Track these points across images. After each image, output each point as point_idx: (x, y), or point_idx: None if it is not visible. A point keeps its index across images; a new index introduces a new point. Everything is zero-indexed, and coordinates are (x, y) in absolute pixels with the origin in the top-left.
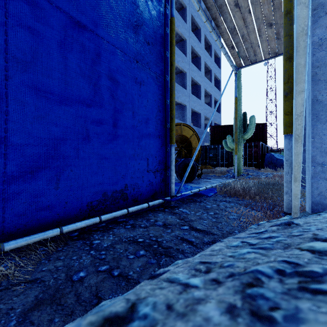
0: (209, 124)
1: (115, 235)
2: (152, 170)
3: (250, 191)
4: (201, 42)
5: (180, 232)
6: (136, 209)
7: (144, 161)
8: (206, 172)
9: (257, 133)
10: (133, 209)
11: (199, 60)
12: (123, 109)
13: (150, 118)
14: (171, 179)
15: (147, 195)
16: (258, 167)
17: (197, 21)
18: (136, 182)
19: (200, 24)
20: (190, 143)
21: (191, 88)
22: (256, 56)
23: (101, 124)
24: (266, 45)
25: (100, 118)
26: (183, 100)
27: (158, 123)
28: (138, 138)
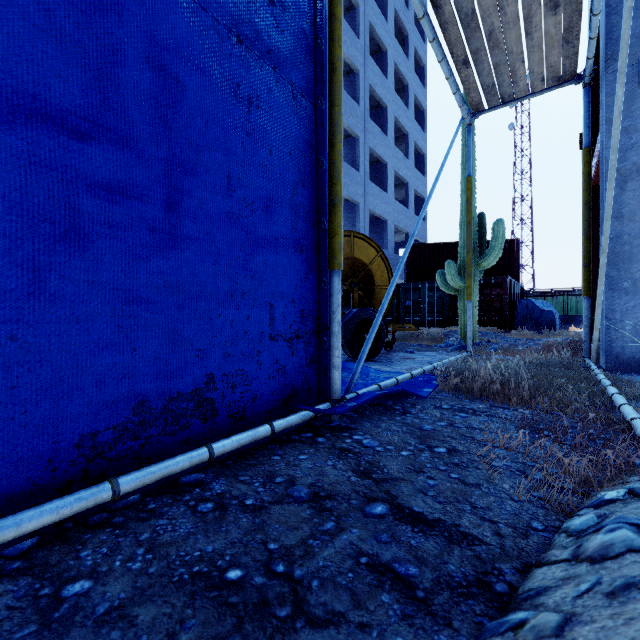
0: (404, 243)
1: (153, 551)
2: (283, 335)
3: (520, 385)
4: (387, 77)
5: (365, 532)
6: (235, 444)
7: (262, 312)
8: (402, 337)
9: (499, 260)
10: (227, 446)
11: (383, 113)
12: (200, 164)
13: (279, 200)
14: (332, 358)
15: (271, 401)
16: (503, 327)
17: (381, 35)
18: (237, 367)
19: (386, 41)
20: (370, 275)
21: (369, 170)
22: (515, 86)
23: (125, 198)
24: (539, 57)
25: (123, 179)
26: (352, 193)
27: (299, 214)
28: (243, 249)
